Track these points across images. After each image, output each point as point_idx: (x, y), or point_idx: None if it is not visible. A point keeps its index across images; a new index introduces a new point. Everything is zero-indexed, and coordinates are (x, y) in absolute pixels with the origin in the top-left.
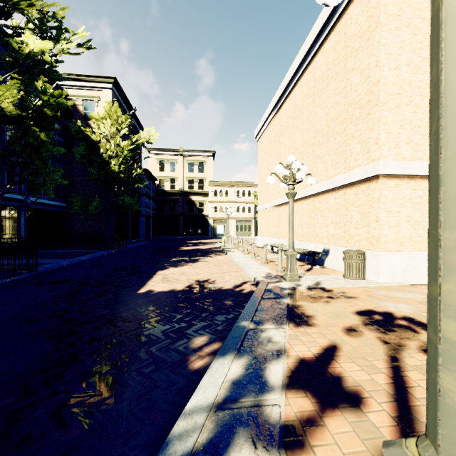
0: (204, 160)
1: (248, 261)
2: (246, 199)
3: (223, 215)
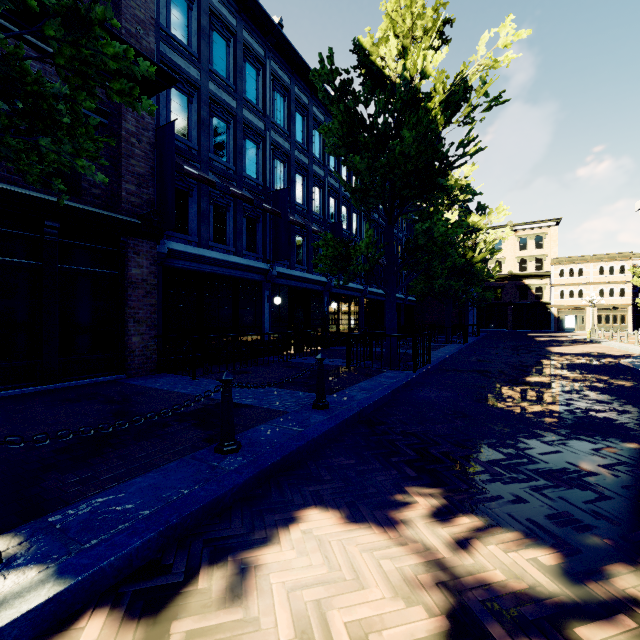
0: (543, 233)
1: (630, 346)
2: (615, 277)
3: (574, 302)
